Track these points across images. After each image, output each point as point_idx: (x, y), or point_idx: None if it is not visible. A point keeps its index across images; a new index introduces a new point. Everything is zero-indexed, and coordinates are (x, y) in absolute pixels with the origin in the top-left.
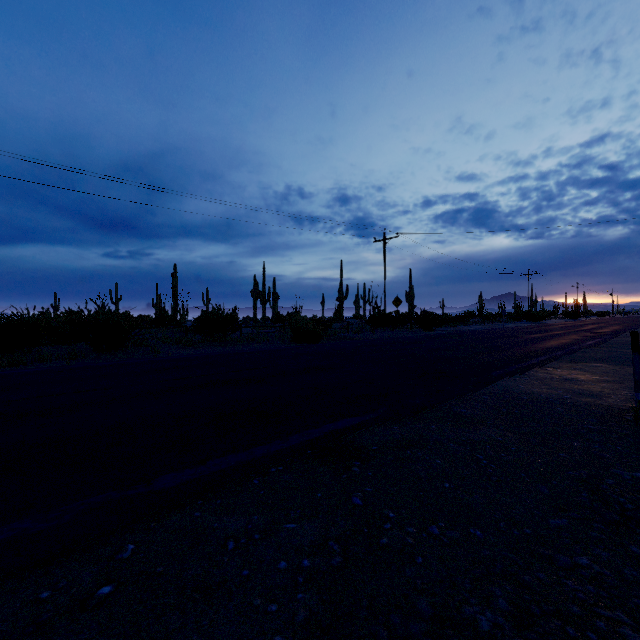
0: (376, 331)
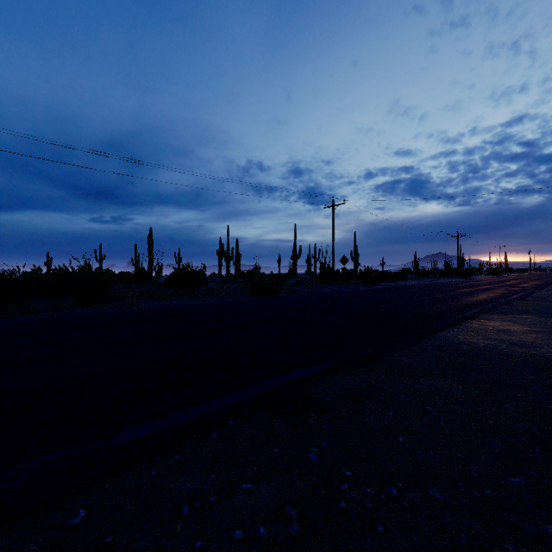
0: (326, 286)
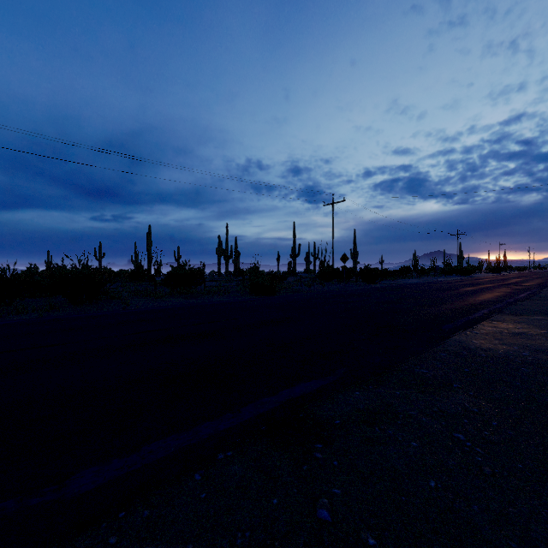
0: (325, 284)
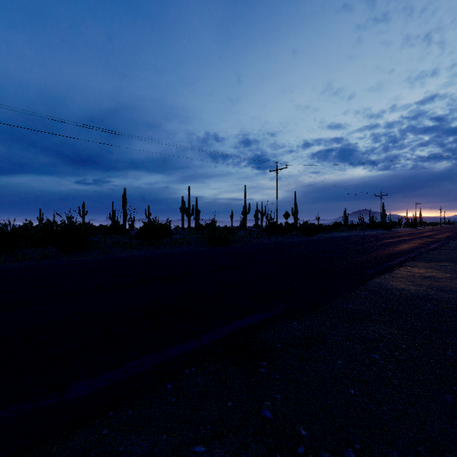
0: (271, 237)
